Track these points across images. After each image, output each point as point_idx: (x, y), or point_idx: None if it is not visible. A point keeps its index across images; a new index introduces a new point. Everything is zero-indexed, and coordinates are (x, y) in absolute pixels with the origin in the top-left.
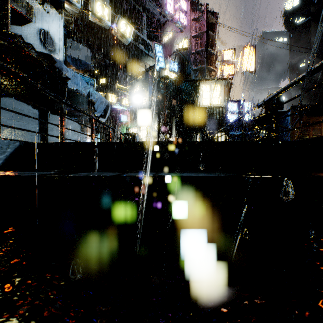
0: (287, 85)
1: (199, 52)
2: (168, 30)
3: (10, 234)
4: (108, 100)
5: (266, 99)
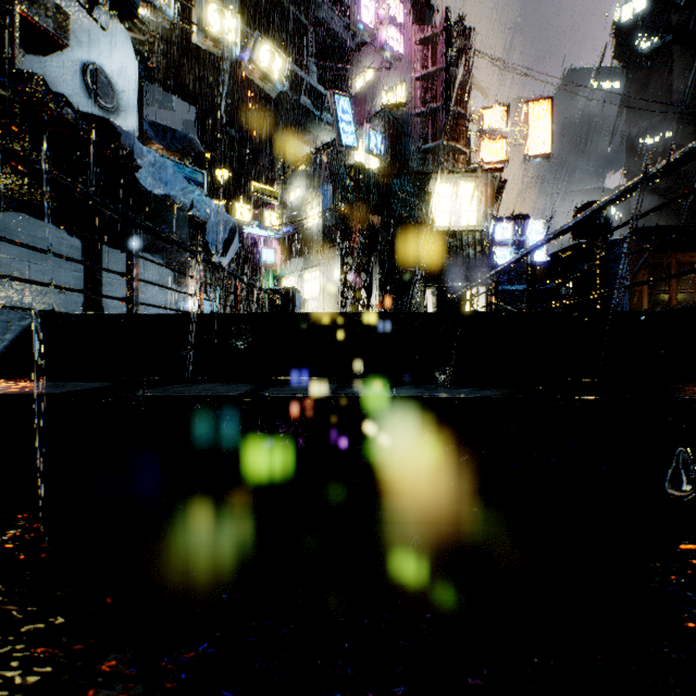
0: (629, 184)
1: (430, 112)
2: (363, 65)
3: (4, 530)
4: (234, 217)
5: (582, 216)
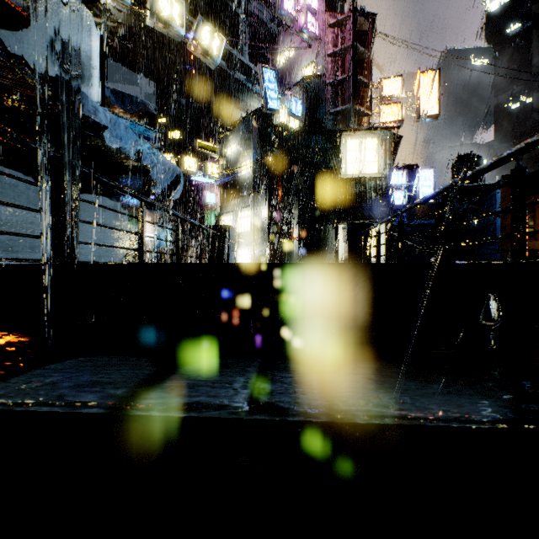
0: None
1: (340, 82)
2: (286, 45)
3: None
4: (183, 168)
5: (497, 160)
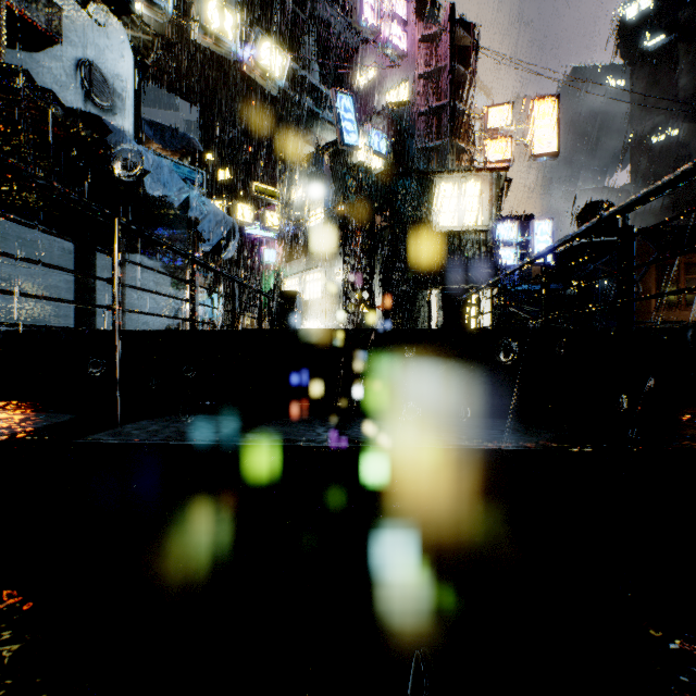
0: (661, 182)
1: (434, 110)
2: (366, 63)
3: None
4: (236, 217)
5: (604, 217)
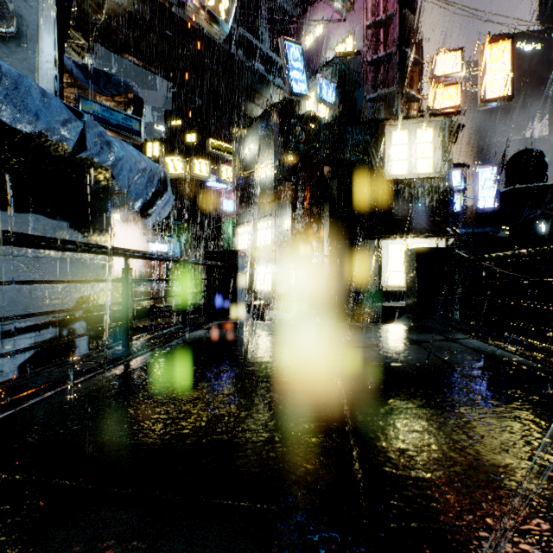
0: None
1: (382, 59)
2: (313, 22)
3: None
4: (193, 172)
5: None
